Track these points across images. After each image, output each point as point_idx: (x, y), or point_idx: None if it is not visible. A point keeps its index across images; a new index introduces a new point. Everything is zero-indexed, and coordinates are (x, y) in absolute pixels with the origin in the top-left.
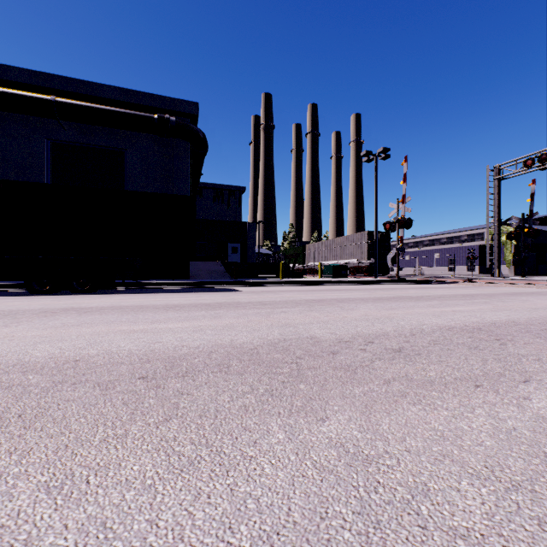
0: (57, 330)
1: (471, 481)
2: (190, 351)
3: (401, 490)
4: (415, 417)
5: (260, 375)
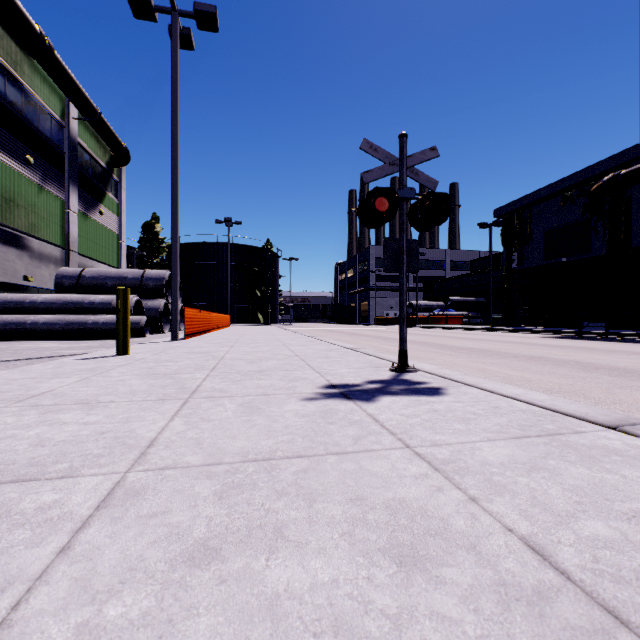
0: (612, 358)
1: (604, 381)
2: (637, 369)
3: (590, 378)
4: (635, 382)
5: (632, 374)
